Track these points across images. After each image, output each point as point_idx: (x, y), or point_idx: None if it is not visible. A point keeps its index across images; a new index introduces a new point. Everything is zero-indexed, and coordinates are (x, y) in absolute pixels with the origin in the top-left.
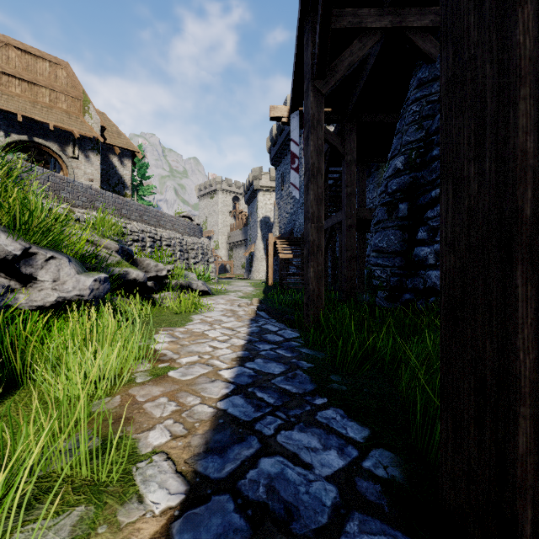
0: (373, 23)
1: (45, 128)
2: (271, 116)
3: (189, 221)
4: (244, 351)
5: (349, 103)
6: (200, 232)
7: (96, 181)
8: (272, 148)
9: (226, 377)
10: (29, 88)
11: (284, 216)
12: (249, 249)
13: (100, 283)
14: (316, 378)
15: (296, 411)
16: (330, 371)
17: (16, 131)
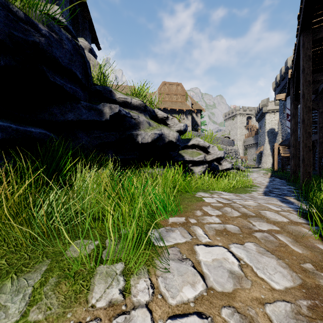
0: (319, 78)
1: (174, 110)
2: (276, 99)
3: (228, 138)
4: (269, 182)
5: (319, 87)
6: (233, 143)
7: (190, 126)
8: (276, 88)
9: (266, 183)
10: (170, 97)
11: (285, 129)
12: (259, 149)
13: (231, 165)
14: (288, 185)
15: (282, 186)
16: (292, 185)
17: (167, 113)
